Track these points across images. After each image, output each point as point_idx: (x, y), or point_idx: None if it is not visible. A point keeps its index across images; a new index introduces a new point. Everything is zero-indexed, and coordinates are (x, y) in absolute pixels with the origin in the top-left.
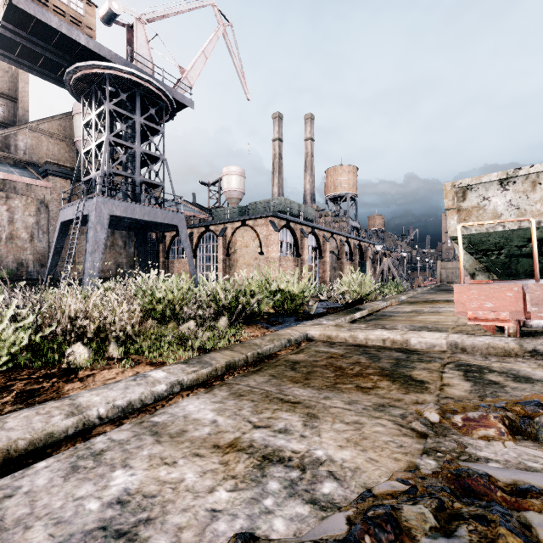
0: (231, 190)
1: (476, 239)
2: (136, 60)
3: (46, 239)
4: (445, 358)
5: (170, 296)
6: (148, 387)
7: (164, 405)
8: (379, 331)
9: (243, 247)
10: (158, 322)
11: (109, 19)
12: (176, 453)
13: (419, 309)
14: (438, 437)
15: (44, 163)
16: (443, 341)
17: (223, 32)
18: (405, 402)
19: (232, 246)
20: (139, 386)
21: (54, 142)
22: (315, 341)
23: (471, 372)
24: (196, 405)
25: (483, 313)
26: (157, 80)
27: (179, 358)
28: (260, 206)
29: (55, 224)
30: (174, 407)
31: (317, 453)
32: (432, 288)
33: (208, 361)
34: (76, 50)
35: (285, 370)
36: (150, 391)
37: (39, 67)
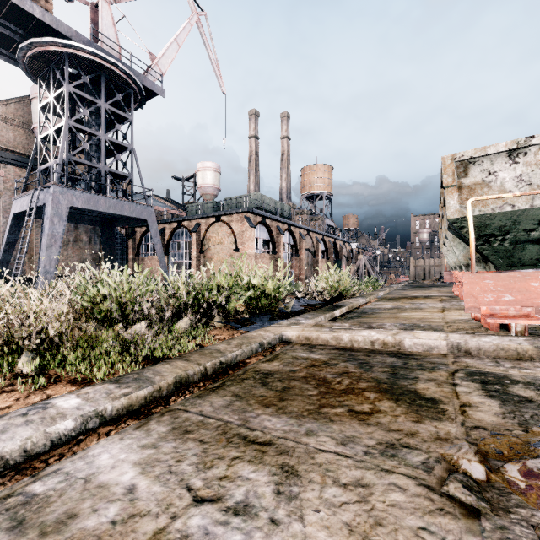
0: (206, 186)
1: (479, 222)
2: (100, 42)
3: None
4: (450, 364)
5: (119, 292)
6: (40, 426)
7: (63, 454)
8: (366, 331)
9: (217, 243)
10: (102, 325)
11: None
12: None
13: (400, 305)
14: (497, 514)
15: None
16: (443, 342)
17: (197, 21)
18: (423, 438)
19: (206, 242)
20: (27, 426)
21: (9, 128)
22: (292, 344)
23: (490, 384)
24: (113, 454)
25: (500, 308)
26: (124, 64)
27: (117, 372)
28: (235, 202)
29: (8, 216)
30: (77, 459)
31: None
32: (406, 285)
33: (150, 377)
34: (30, 24)
35: (254, 386)
36: (43, 433)
37: None
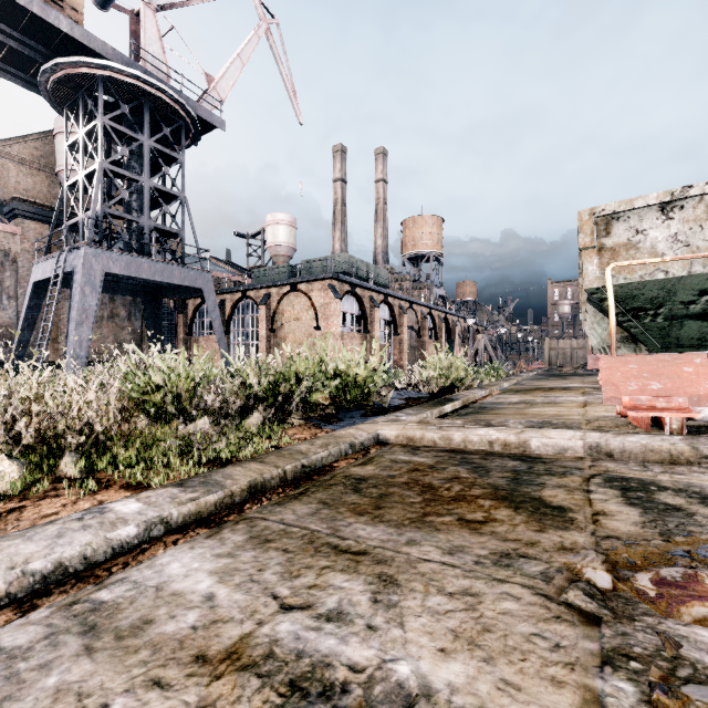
0: (277, 245)
1: (624, 293)
2: (143, 60)
3: (13, 307)
4: (586, 468)
5: (175, 381)
6: (100, 532)
7: (127, 563)
8: (484, 429)
9: (292, 319)
10: (154, 421)
11: (104, 0)
12: (114, 680)
13: (529, 399)
14: (619, 622)
15: (10, 199)
16: (578, 443)
17: (266, 31)
18: (544, 548)
19: (279, 318)
20: (85, 531)
21: (27, 172)
22: (390, 445)
23: (632, 491)
24: (184, 563)
25: (646, 399)
26: (173, 88)
27: (177, 476)
28: (315, 265)
29: (27, 286)
30: (144, 568)
31: (399, 670)
32: (539, 374)
33: (219, 480)
34: (55, 40)
35: (344, 492)
36: (104, 539)
37: (1, 62)
